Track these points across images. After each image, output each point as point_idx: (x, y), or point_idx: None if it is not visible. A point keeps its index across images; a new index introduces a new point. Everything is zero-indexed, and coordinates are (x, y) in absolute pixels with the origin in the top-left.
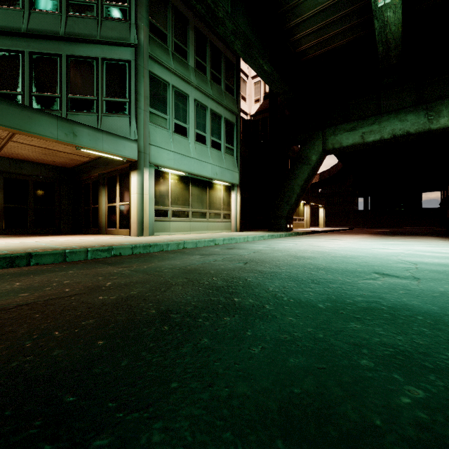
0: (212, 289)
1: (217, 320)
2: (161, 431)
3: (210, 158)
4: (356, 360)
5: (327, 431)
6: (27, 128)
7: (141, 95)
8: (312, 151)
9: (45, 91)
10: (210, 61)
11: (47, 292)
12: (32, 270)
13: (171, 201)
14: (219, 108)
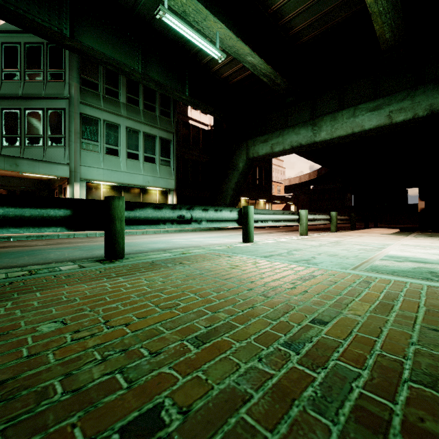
0: None
1: None
2: None
3: (142, 170)
4: None
5: None
6: None
7: (72, 132)
8: (240, 159)
9: (11, 133)
10: (144, 95)
11: None
12: None
13: None
14: (154, 130)
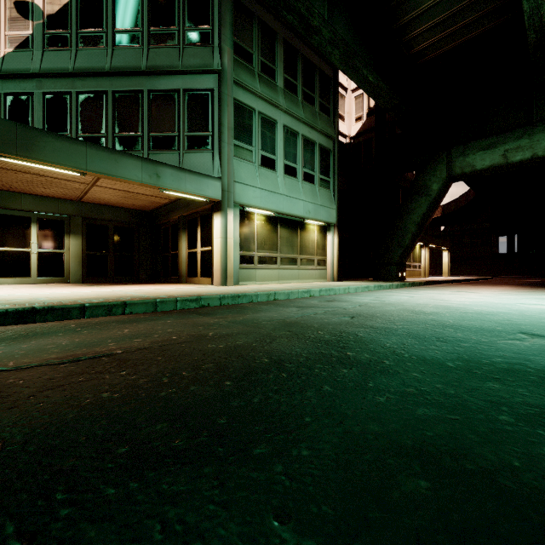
0: (320, 342)
1: (334, 371)
2: (307, 449)
3: (302, 194)
4: (493, 415)
5: (463, 464)
6: (114, 173)
7: (225, 126)
8: (432, 178)
9: (128, 131)
10: (302, 78)
11: (157, 338)
12: (132, 318)
13: (257, 246)
14: (313, 133)
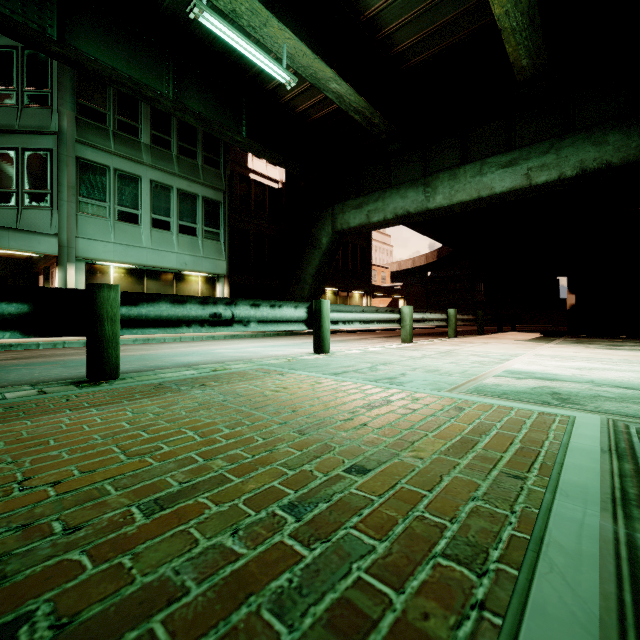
0: None
1: None
2: None
3: (176, 247)
4: None
5: None
6: None
7: (64, 185)
8: (323, 232)
9: None
10: (178, 133)
11: None
12: None
13: None
14: (194, 186)
